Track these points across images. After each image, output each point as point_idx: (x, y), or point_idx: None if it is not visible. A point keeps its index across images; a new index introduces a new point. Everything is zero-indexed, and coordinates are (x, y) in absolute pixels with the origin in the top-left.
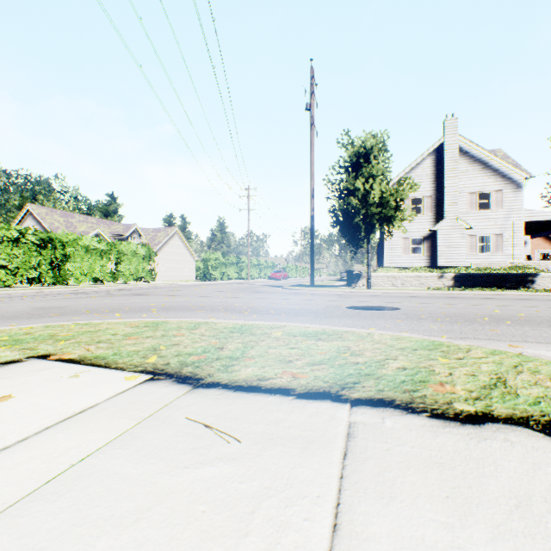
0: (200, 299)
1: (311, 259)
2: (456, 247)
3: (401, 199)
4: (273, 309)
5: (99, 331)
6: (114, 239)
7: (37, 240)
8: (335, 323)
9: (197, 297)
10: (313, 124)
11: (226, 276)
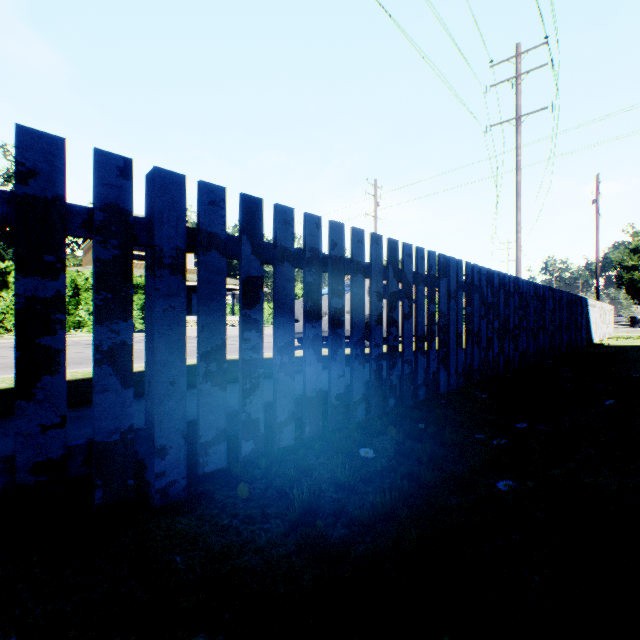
0: None
1: None
2: None
3: None
4: None
5: None
6: None
7: None
8: None
9: None
10: (598, 214)
11: None
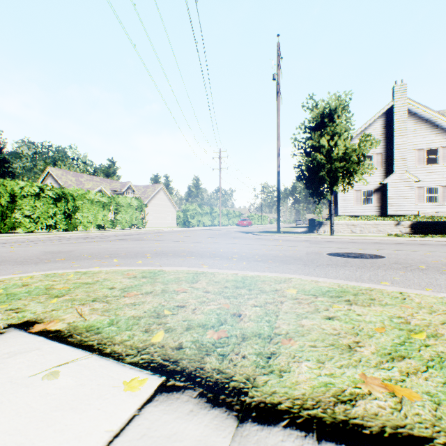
0: (186, 244)
1: (277, 209)
2: (405, 198)
3: (363, 154)
4: (257, 255)
5: (96, 283)
6: (113, 194)
7: (53, 195)
8: (333, 273)
9: (183, 242)
10: (279, 92)
11: (202, 224)
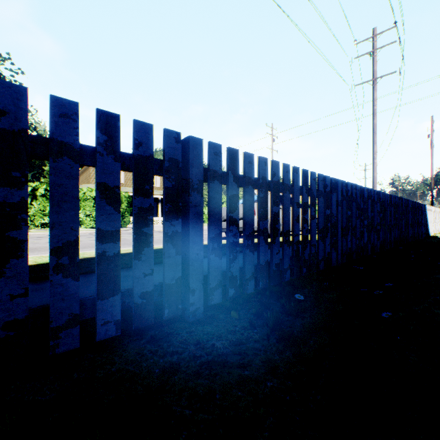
0: None
1: None
2: None
3: None
4: None
5: None
6: None
7: None
8: None
9: None
10: (432, 144)
11: None
